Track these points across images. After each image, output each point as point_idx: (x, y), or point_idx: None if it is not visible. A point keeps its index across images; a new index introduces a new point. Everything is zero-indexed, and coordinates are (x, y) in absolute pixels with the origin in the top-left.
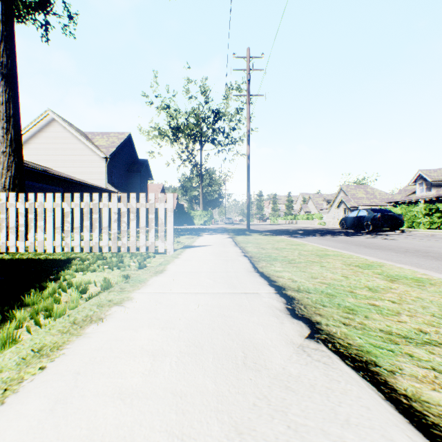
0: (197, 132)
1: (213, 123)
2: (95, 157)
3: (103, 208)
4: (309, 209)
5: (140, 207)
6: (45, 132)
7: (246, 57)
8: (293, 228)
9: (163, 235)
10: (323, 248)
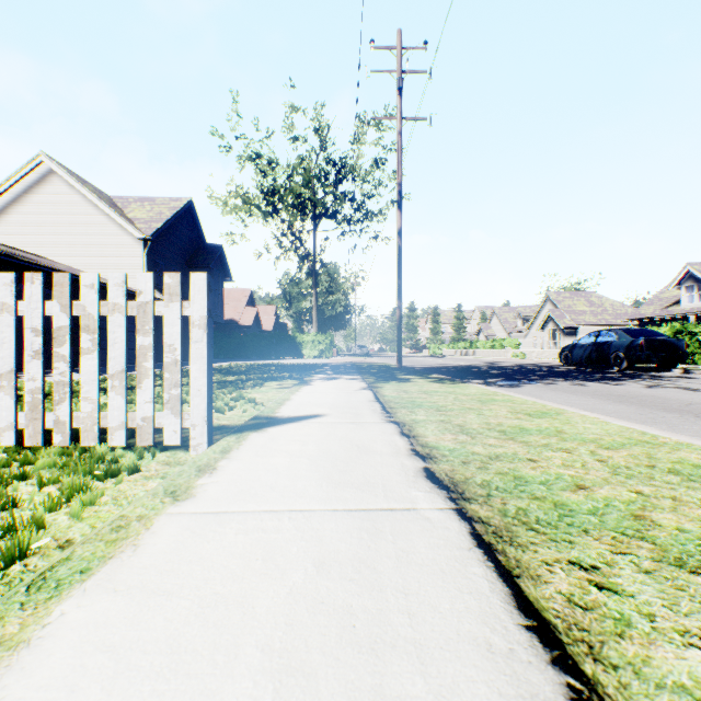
0: (307, 200)
1: (335, 185)
2: (126, 237)
3: (0, 316)
4: (493, 331)
5: (110, 314)
6: (36, 194)
7: (396, 48)
8: (477, 365)
9: (177, 397)
10: (631, 429)
